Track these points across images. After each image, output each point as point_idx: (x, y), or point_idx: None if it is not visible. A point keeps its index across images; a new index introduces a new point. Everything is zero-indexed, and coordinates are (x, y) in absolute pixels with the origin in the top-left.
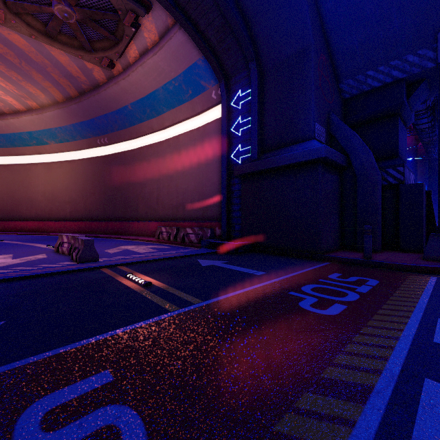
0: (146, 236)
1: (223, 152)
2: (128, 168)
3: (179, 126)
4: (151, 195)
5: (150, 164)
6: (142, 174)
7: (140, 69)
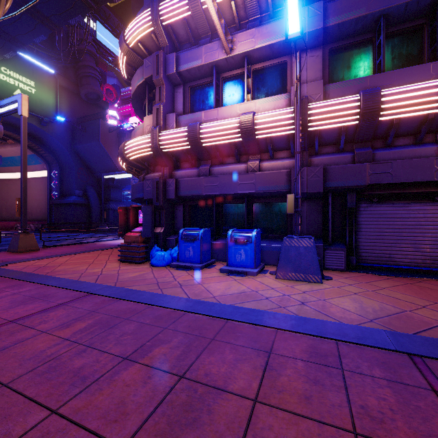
0: (8, 229)
1: (48, 193)
2: None
3: (30, 173)
4: (12, 207)
5: (11, 190)
6: (5, 194)
7: (4, 149)
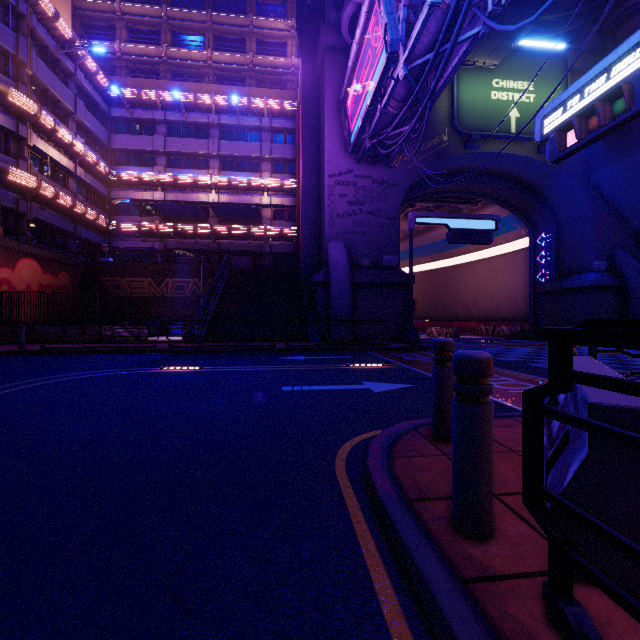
0: (465, 332)
1: (530, 274)
2: (447, 280)
3: (494, 248)
4: (468, 301)
5: (468, 277)
6: (460, 285)
7: None
